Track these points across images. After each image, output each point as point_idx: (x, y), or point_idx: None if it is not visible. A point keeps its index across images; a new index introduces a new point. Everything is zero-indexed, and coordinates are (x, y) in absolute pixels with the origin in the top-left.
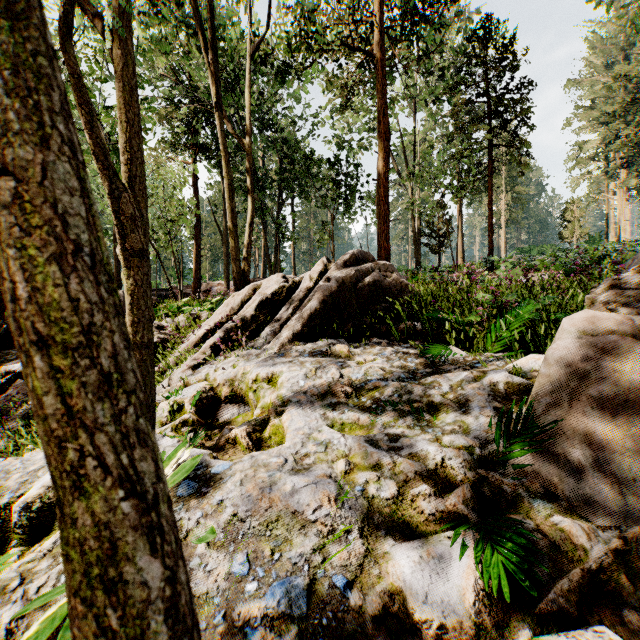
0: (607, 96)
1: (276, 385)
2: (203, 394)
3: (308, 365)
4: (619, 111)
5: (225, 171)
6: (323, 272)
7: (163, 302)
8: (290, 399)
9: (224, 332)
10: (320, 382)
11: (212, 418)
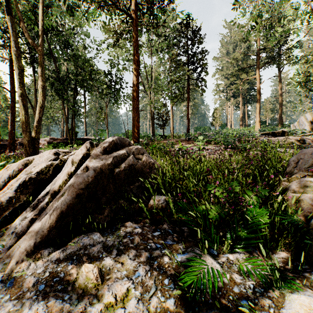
0: (227, 66)
1: None
2: None
3: None
4: (234, 73)
5: (14, 62)
6: (85, 156)
7: None
8: None
9: None
10: None
11: None
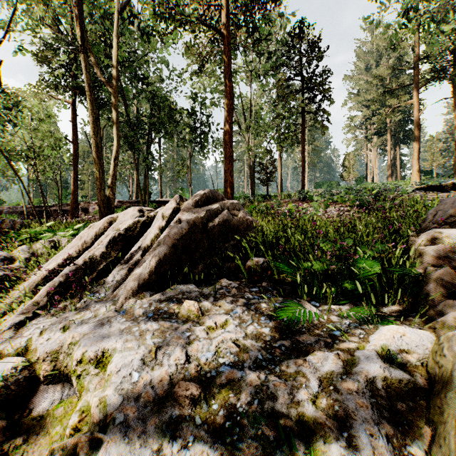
0: (367, 88)
1: (106, 369)
2: (11, 378)
3: (149, 338)
4: (376, 98)
5: (89, 108)
6: (176, 210)
7: (29, 225)
8: (114, 413)
9: (66, 275)
10: (160, 372)
11: (24, 408)
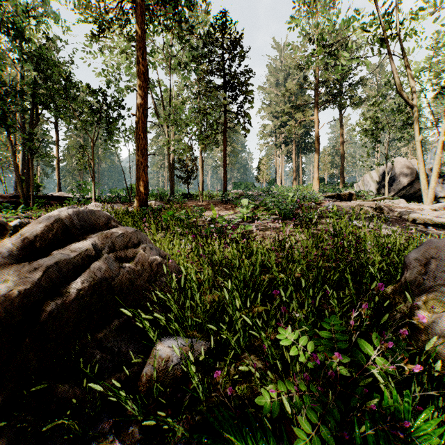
0: (276, 101)
1: None
2: None
3: None
4: (286, 110)
5: None
6: None
7: None
8: None
9: None
10: None
11: None
